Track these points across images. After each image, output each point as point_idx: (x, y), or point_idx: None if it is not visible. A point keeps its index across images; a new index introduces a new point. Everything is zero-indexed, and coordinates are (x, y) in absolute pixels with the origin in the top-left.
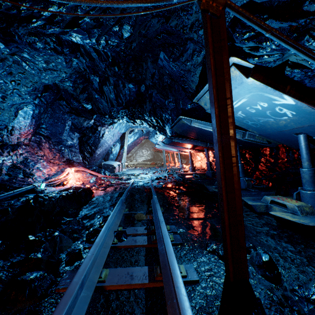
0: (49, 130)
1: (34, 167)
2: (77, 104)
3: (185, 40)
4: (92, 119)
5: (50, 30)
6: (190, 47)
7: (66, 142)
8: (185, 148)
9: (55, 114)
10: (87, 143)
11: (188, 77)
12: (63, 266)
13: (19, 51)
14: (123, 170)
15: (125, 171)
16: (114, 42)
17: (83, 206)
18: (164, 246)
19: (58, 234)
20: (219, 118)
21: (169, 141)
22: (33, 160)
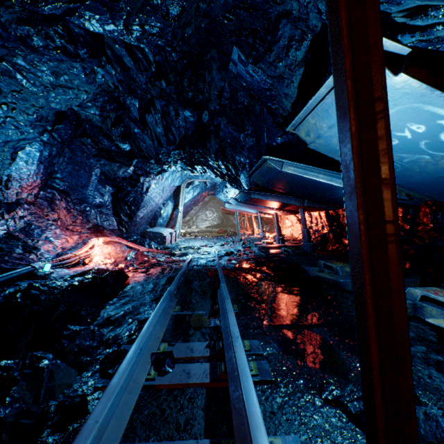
0: (67, 182)
1: (41, 237)
2: (109, 143)
3: (275, 22)
4: (131, 166)
5: (46, 7)
6: (284, 33)
7: (93, 200)
8: (269, 208)
9: (76, 158)
10: (124, 202)
11: (279, 89)
12: (47, 432)
13: (9, 54)
14: (177, 240)
15: (180, 242)
16: (155, 27)
17: (109, 302)
18: (240, 392)
19: (47, 362)
20: (359, 140)
21: (245, 197)
22: (39, 226)
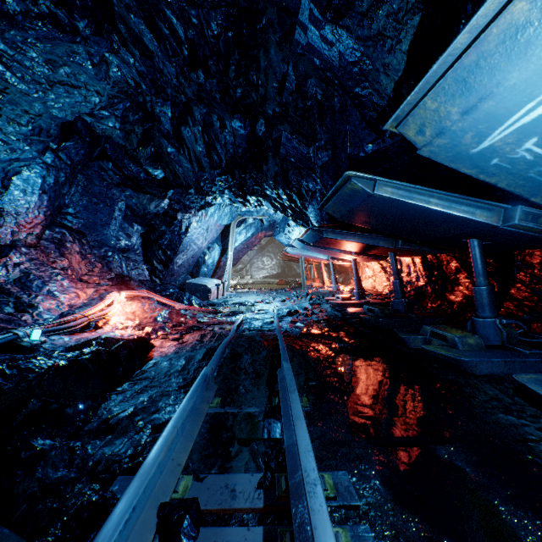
0: (81, 219)
1: (42, 291)
2: (136, 169)
3: None
4: (166, 198)
5: None
6: None
7: (117, 242)
8: (346, 252)
9: (93, 188)
10: (158, 245)
11: (376, 58)
12: None
13: None
14: (225, 294)
15: (229, 297)
16: None
17: (117, 388)
18: None
19: None
20: None
21: (315, 236)
22: (40, 276)
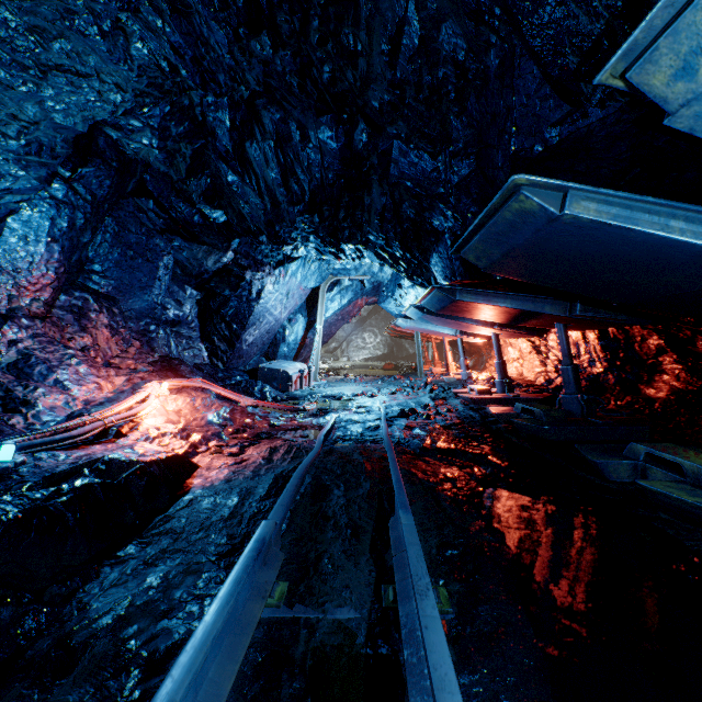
0: (112, 279)
1: (47, 380)
2: (188, 210)
3: None
4: (229, 251)
5: None
6: None
7: (163, 312)
8: (485, 324)
9: (127, 236)
10: (220, 316)
11: None
12: None
13: None
14: (312, 383)
15: (317, 387)
16: None
17: (115, 553)
18: None
19: None
20: None
21: (443, 299)
22: (46, 359)
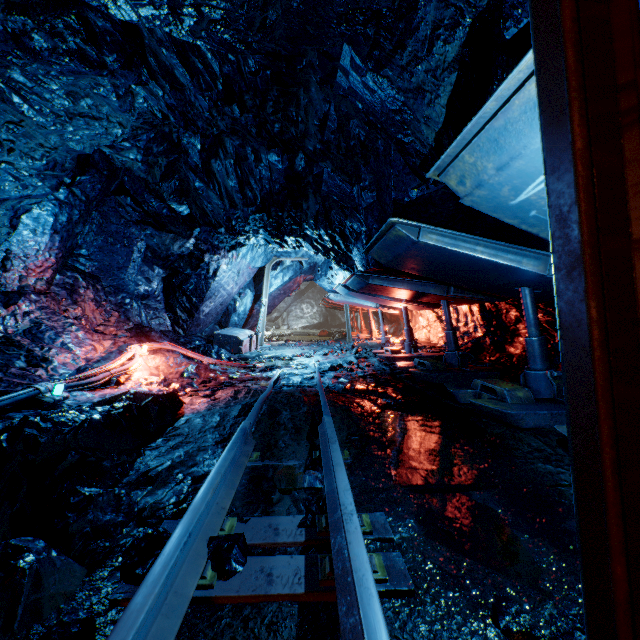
0: (96, 261)
1: (55, 343)
2: (158, 204)
3: None
4: (192, 238)
5: None
6: (425, 15)
7: (135, 287)
8: (396, 300)
9: (109, 226)
10: (181, 291)
11: (417, 109)
12: None
13: None
14: (259, 347)
15: (263, 350)
16: (219, 9)
17: (150, 444)
18: (358, 618)
19: (30, 558)
20: (589, 165)
21: (361, 282)
22: (53, 326)
